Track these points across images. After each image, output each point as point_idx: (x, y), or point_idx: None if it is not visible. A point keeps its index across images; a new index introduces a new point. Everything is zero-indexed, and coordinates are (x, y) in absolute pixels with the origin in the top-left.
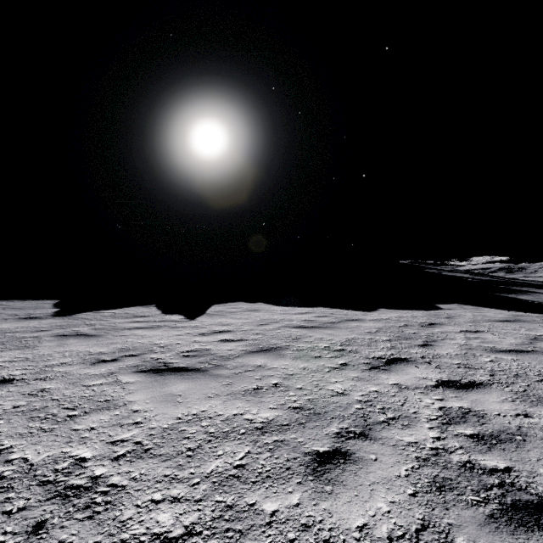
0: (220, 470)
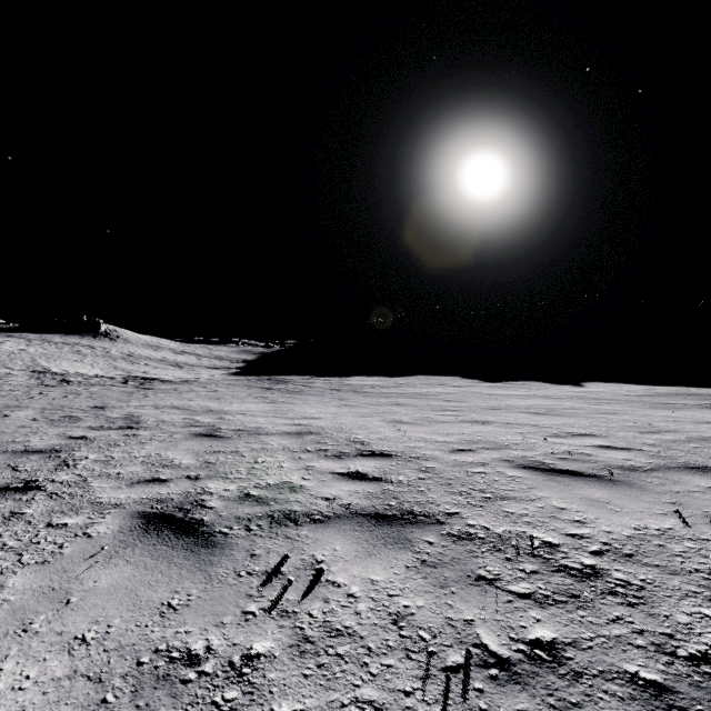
0: (648, 399)
